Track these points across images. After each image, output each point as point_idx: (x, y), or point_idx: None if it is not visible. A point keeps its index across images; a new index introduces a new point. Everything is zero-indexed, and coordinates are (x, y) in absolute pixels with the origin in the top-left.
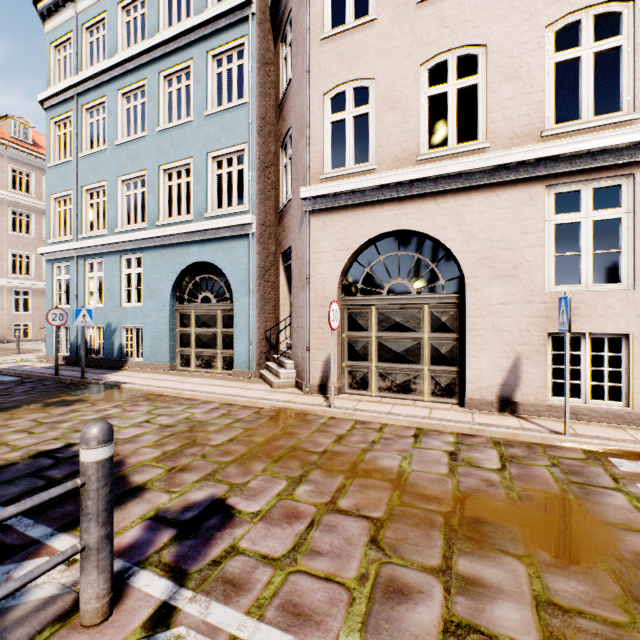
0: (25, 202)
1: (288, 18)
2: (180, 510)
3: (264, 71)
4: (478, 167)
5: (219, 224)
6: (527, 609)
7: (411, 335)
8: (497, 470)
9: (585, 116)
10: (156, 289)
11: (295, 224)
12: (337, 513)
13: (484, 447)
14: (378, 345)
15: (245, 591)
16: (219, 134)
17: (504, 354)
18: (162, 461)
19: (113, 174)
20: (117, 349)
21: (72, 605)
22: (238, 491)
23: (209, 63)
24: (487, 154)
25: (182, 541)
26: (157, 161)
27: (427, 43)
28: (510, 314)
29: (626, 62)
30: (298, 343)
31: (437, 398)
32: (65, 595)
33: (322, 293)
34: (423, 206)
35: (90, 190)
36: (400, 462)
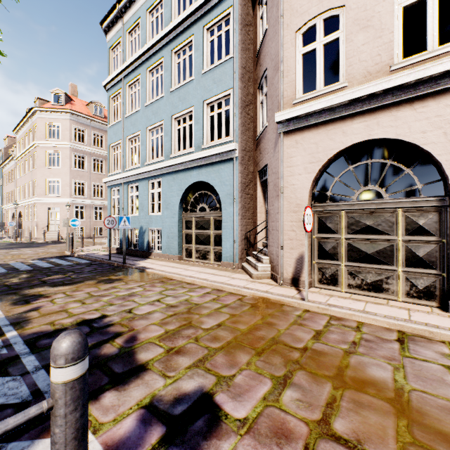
0: (100, 153)
1: None
2: (171, 401)
3: (245, 31)
4: None
5: (211, 152)
6: None
7: (383, 237)
8: None
9: None
10: (169, 202)
11: (270, 146)
12: (334, 441)
13: None
14: (347, 246)
15: None
16: (211, 85)
17: None
18: (163, 340)
19: (144, 126)
20: (146, 244)
21: None
22: (224, 386)
23: (204, 35)
24: None
25: (169, 446)
26: (170, 113)
27: None
28: None
29: None
30: (273, 243)
31: (412, 299)
32: None
33: (294, 201)
34: (398, 113)
35: (131, 139)
36: (393, 374)
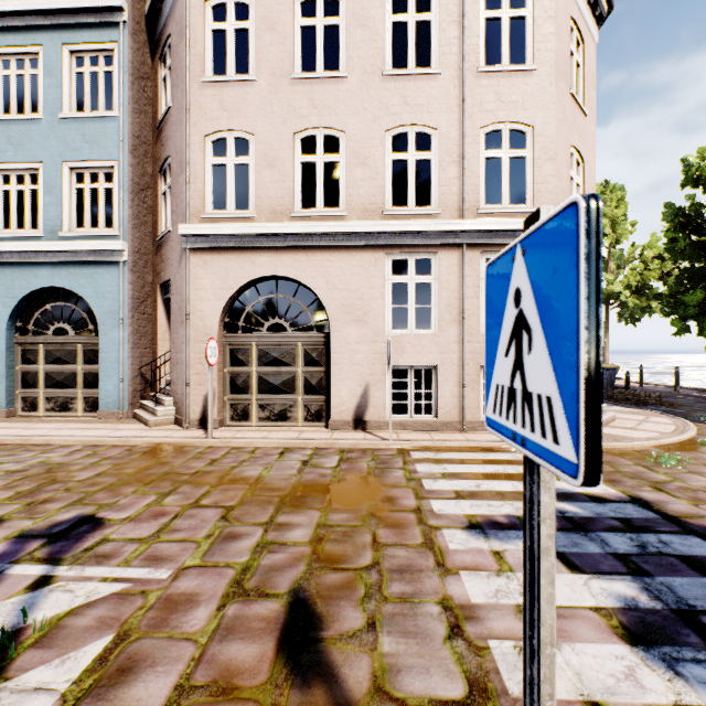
0: None
1: (167, 40)
2: (47, 528)
3: (139, 86)
4: (338, 231)
5: (80, 246)
6: (310, 529)
7: (288, 369)
8: (333, 467)
9: (411, 205)
10: None
11: (175, 258)
12: (199, 508)
13: (332, 455)
14: (258, 379)
15: (115, 558)
16: (80, 143)
17: (358, 383)
18: (18, 499)
19: None
20: None
21: None
22: (108, 508)
23: (66, 58)
24: (344, 222)
25: (53, 544)
26: None
27: (300, 116)
28: (362, 351)
29: (434, 172)
30: (178, 379)
31: (309, 423)
32: None
33: (203, 329)
34: (297, 257)
35: None
36: (261, 471)
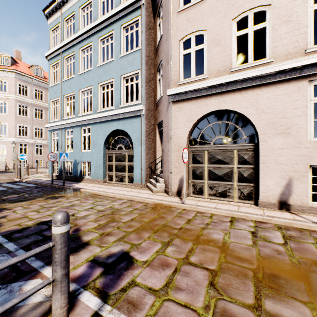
0: (40, 104)
1: (160, 4)
2: (106, 257)
3: (148, 32)
4: (266, 72)
5: (126, 110)
6: None
7: (227, 166)
8: (282, 244)
9: None
10: (97, 143)
11: (164, 109)
12: (189, 265)
13: (272, 230)
14: (208, 171)
15: (139, 309)
16: (126, 66)
17: (282, 177)
18: (98, 229)
19: (77, 88)
20: (79, 172)
21: (49, 308)
22: (135, 248)
23: (121, 31)
24: (272, 65)
25: (106, 275)
26: (97, 81)
27: (236, 7)
28: (286, 154)
29: None
30: (166, 170)
31: (242, 200)
32: (46, 302)
33: (178, 144)
34: (234, 96)
35: (67, 97)
36: (223, 236)
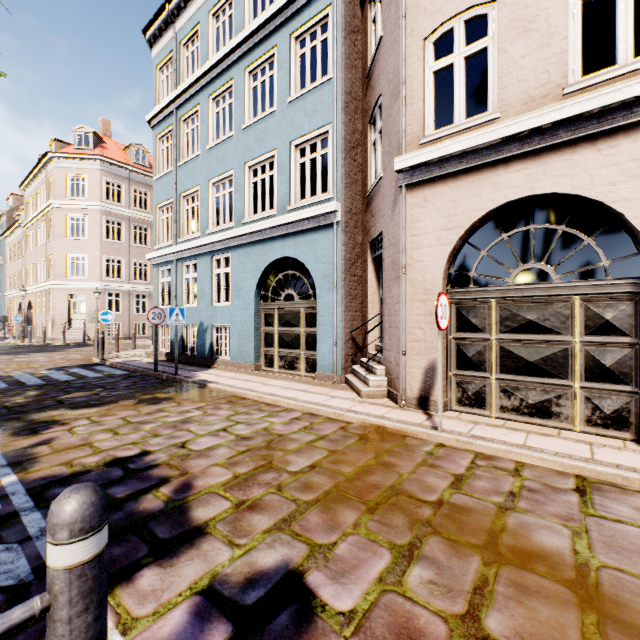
0: (143, 217)
1: None
2: (241, 583)
3: (350, 40)
4: None
5: (302, 215)
6: None
7: (551, 338)
8: None
9: None
10: (242, 288)
11: (386, 205)
12: None
13: None
14: (499, 351)
15: None
16: (302, 119)
17: None
18: (231, 489)
19: (205, 178)
20: (208, 347)
21: None
22: (321, 560)
23: (292, 46)
24: None
25: None
26: (243, 159)
27: None
28: None
29: None
30: (390, 346)
31: (596, 428)
32: None
33: (422, 285)
34: (574, 157)
35: (186, 196)
36: (571, 542)
